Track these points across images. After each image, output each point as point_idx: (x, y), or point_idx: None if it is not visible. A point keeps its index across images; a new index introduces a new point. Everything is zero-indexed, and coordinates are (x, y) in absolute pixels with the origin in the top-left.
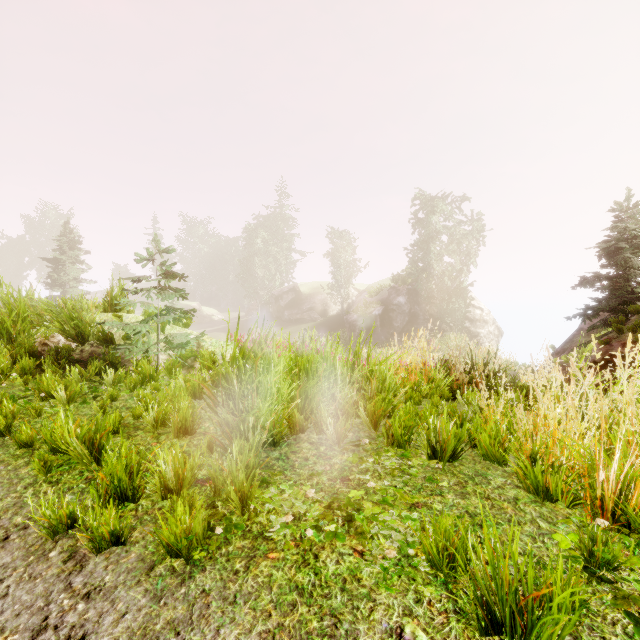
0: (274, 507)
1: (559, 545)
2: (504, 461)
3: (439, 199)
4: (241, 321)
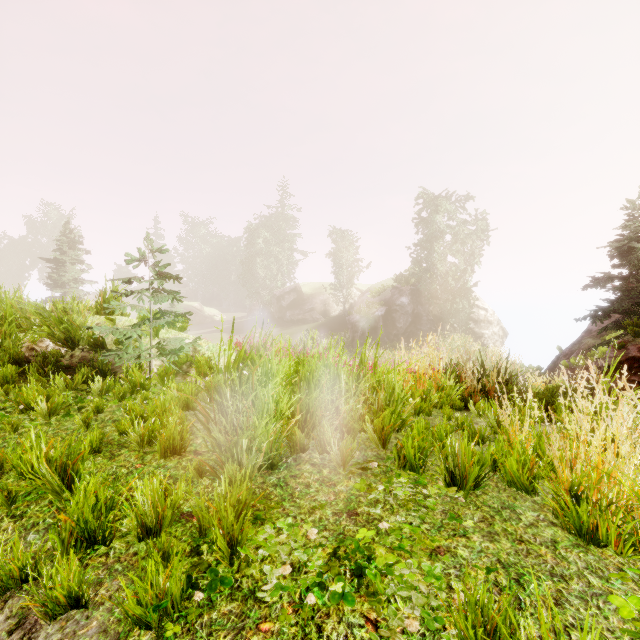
0: (269, 553)
1: (619, 613)
2: (533, 489)
3: (443, 198)
4: (243, 321)
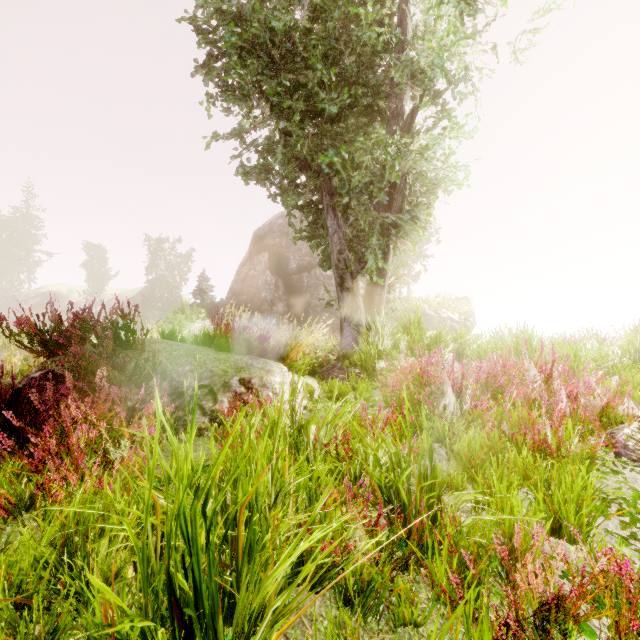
0: None
1: None
2: None
3: (164, 240)
4: None
